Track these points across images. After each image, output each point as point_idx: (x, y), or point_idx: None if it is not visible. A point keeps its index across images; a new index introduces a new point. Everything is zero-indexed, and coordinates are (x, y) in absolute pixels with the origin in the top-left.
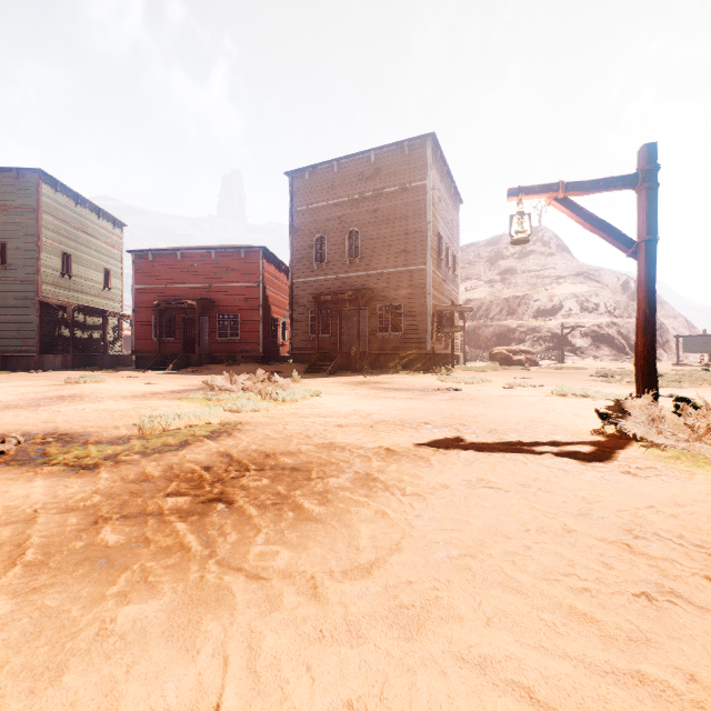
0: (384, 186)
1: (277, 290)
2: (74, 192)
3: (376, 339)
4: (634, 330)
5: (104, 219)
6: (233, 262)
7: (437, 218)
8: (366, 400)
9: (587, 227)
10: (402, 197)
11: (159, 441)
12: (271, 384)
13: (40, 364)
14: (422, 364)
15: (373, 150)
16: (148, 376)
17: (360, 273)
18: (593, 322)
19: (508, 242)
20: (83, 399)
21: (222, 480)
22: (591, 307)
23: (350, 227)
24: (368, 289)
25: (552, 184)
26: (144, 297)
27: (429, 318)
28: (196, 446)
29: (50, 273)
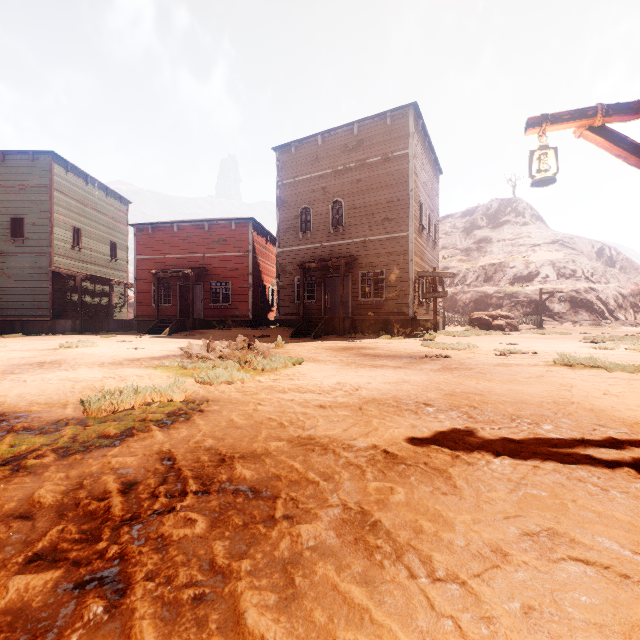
0: (367, 156)
1: (265, 259)
2: (84, 173)
3: (358, 304)
4: (613, 295)
5: (112, 197)
6: (225, 233)
7: (418, 186)
8: (351, 369)
9: (631, 161)
10: (384, 166)
11: (97, 429)
12: (250, 352)
13: (53, 328)
14: (404, 329)
15: (356, 122)
16: (142, 340)
17: (343, 242)
18: (571, 288)
19: (483, 213)
20: (60, 366)
21: (137, 518)
22: (568, 273)
23: (334, 197)
24: (351, 256)
25: (587, 109)
26: (145, 266)
27: (411, 284)
28: (138, 438)
29: (62, 246)
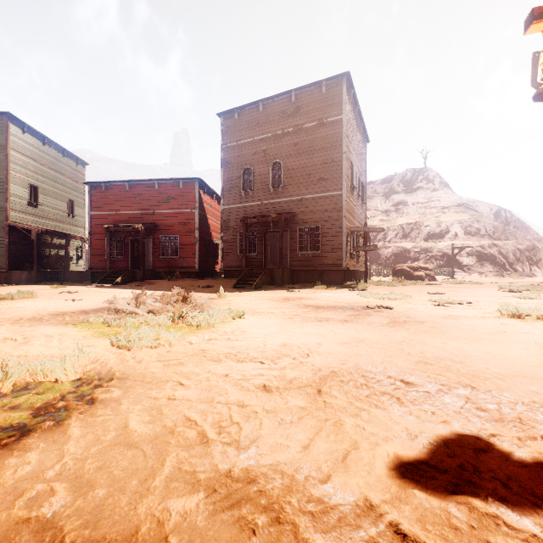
0: (304, 121)
1: (211, 216)
2: (41, 134)
3: (296, 257)
4: (512, 250)
5: (69, 158)
6: (173, 192)
7: (350, 150)
8: (295, 324)
9: None
10: (320, 131)
11: None
12: (185, 306)
13: (9, 279)
14: (338, 280)
15: (294, 90)
16: (89, 290)
17: (282, 199)
18: (477, 244)
19: (399, 180)
20: None
21: None
22: (473, 231)
23: (273, 159)
24: (289, 213)
25: None
26: (98, 222)
27: (344, 238)
28: None
29: (18, 202)
